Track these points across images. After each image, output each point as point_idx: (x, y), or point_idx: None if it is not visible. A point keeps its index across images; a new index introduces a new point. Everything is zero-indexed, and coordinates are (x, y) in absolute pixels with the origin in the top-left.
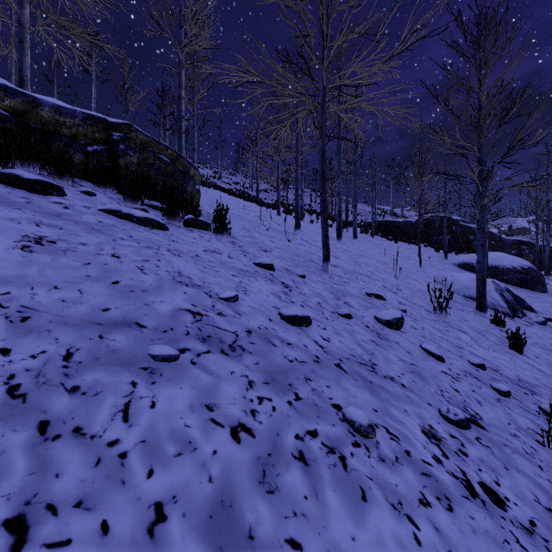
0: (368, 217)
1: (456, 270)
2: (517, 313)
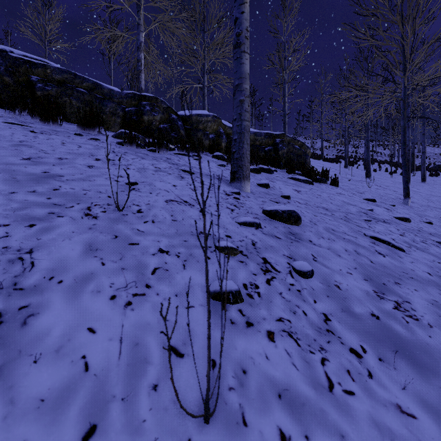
0: (438, 159)
1: None
2: None
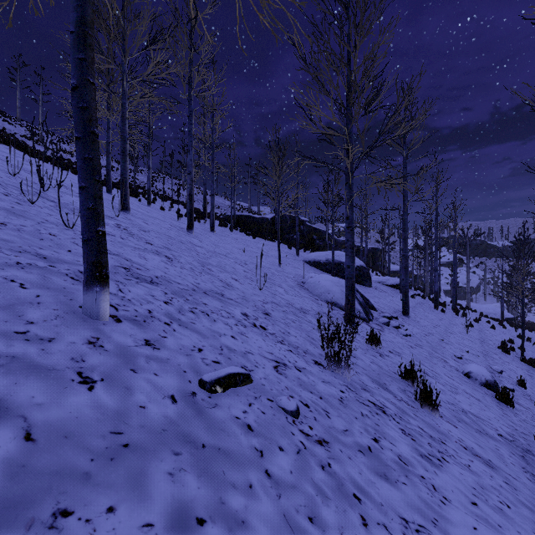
0: (228, 211)
1: (308, 267)
2: (369, 316)
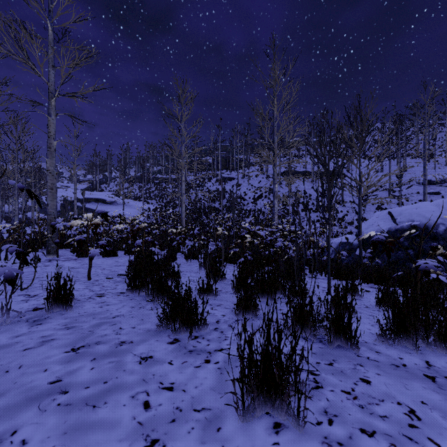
0: None
1: None
2: (430, 184)
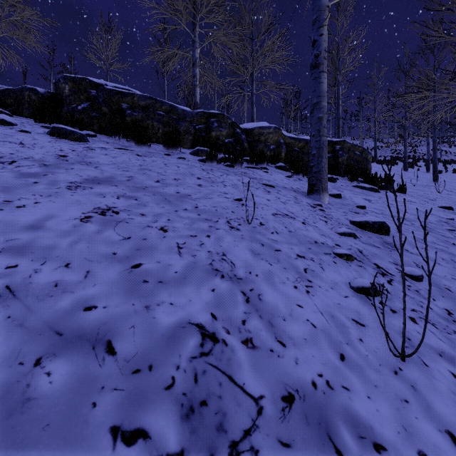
0: None
1: None
2: None
